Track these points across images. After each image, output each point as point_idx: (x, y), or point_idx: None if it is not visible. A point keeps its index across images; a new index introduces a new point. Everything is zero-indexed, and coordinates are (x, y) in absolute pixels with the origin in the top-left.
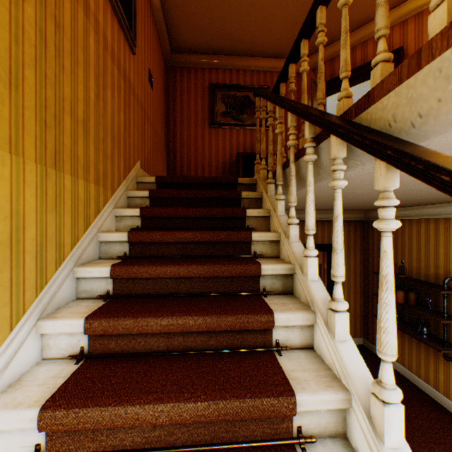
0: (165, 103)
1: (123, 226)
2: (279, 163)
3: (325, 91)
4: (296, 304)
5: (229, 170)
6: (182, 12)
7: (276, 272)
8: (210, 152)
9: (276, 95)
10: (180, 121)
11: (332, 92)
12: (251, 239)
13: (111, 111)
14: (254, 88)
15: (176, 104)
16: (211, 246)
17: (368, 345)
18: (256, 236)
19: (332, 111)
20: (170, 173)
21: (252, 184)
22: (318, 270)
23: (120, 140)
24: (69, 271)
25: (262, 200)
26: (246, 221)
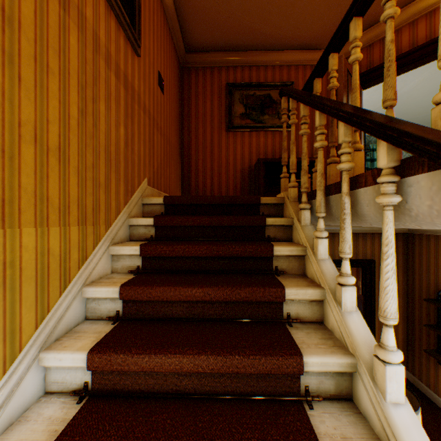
0: (179, 107)
1: (121, 266)
2: (320, 188)
3: (361, 83)
4: None
5: (248, 177)
6: (196, 6)
7: (326, 369)
8: (227, 158)
9: (313, 95)
10: (195, 125)
11: (370, 84)
12: (283, 298)
13: (105, 127)
14: (276, 85)
15: (191, 108)
16: (228, 305)
17: (413, 381)
18: (290, 293)
19: (363, 105)
20: (184, 182)
21: (278, 204)
22: (359, 304)
23: (119, 160)
24: (30, 362)
25: (292, 227)
26: (273, 261)
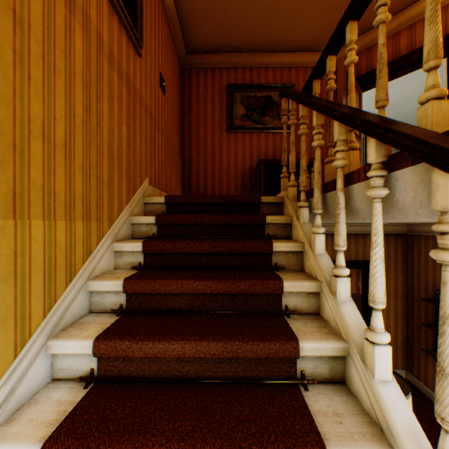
0: (180, 108)
1: (124, 263)
2: (317, 185)
3: (361, 86)
4: (356, 416)
5: (249, 178)
6: (197, 7)
7: (321, 353)
8: (228, 160)
9: (311, 96)
10: (196, 126)
11: (370, 86)
12: (281, 290)
13: (108, 126)
14: (277, 87)
15: (192, 109)
16: (228, 297)
17: (412, 380)
18: (288, 286)
19: (364, 108)
20: (185, 183)
21: (278, 203)
22: (357, 302)
23: (121, 159)
24: (39, 349)
25: (291, 225)
26: (272, 257)
